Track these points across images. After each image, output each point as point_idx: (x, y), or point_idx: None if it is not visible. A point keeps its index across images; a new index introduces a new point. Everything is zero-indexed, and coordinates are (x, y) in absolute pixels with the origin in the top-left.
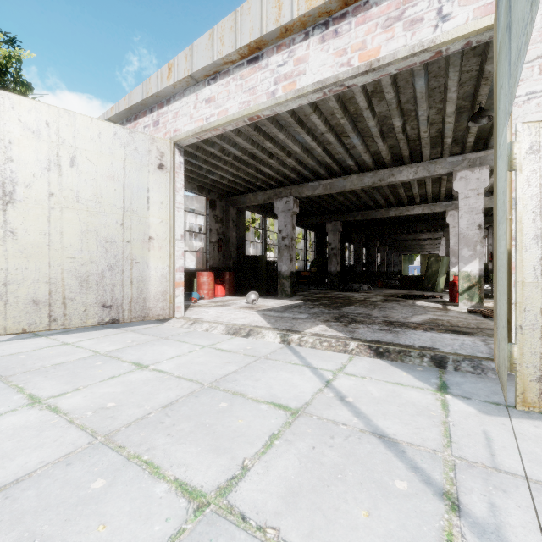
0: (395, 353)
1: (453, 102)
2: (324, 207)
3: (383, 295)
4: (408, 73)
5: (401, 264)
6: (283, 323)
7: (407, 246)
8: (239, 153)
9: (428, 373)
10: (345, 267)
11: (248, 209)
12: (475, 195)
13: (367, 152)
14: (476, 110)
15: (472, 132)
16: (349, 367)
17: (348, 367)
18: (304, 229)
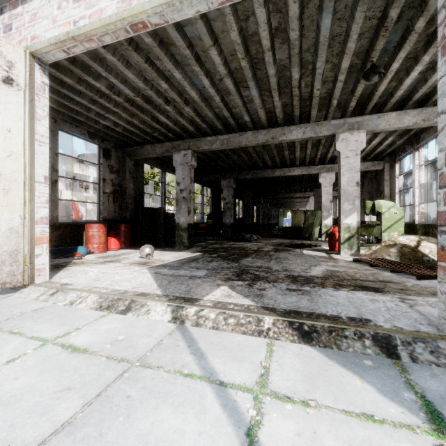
0: (325, 333)
1: (350, 54)
2: (220, 165)
3: (272, 244)
4: (315, 8)
5: (278, 218)
6: (177, 287)
7: (283, 203)
8: (130, 93)
9: (388, 375)
10: (236, 219)
11: (147, 162)
12: (354, 155)
13: (263, 107)
14: (366, 69)
15: (356, 95)
16: (274, 372)
17: (272, 372)
18: (202, 185)
